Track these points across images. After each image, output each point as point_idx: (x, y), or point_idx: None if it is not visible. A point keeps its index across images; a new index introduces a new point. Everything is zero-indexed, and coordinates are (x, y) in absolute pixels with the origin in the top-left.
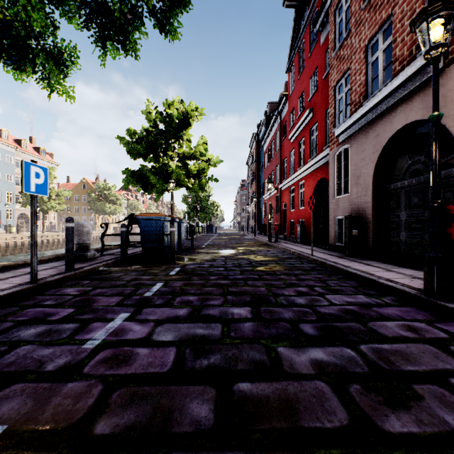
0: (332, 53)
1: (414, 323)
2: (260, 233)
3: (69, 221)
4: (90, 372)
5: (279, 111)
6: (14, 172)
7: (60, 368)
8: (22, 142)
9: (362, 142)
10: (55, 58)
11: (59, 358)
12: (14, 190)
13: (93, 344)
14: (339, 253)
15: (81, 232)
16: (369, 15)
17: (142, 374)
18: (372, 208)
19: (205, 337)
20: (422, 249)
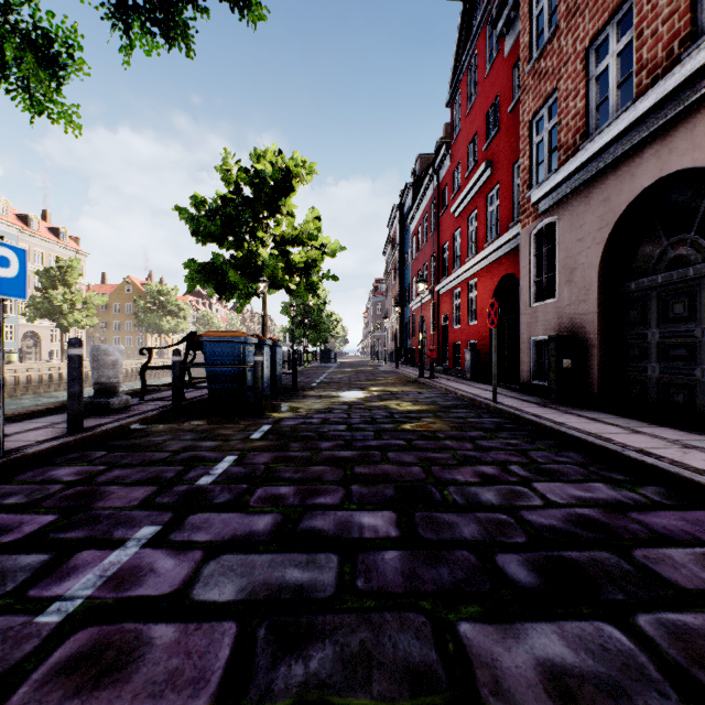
0: (525, 67)
1: None
2: (405, 363)
3: (74, 345)
4: None
5: (435, 168)
6: None
7: None
8: (29, 220)
9: (580, 211)
10: (39, 50)
11: None
12: None
13: (61, 612)
14: (539, 398)
15: (103, 363)
16: None
17: None
18: (596, 322)
19: (303, 591)
20: (690, 393)
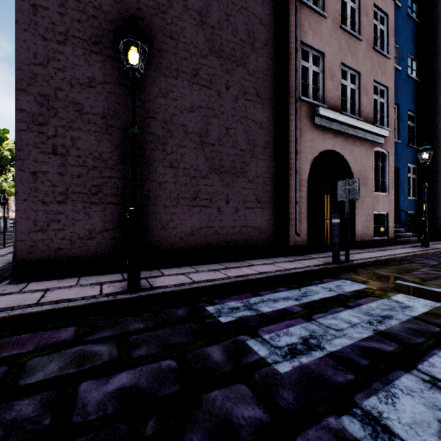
0: None
1: None
2: None
3: None
4: None
5: None
6: None
7: None
8: None
9: None
10: None
11: None
12: None
13: None
14: None
15: None
16: None
17: None
18: None
19: None
20: None
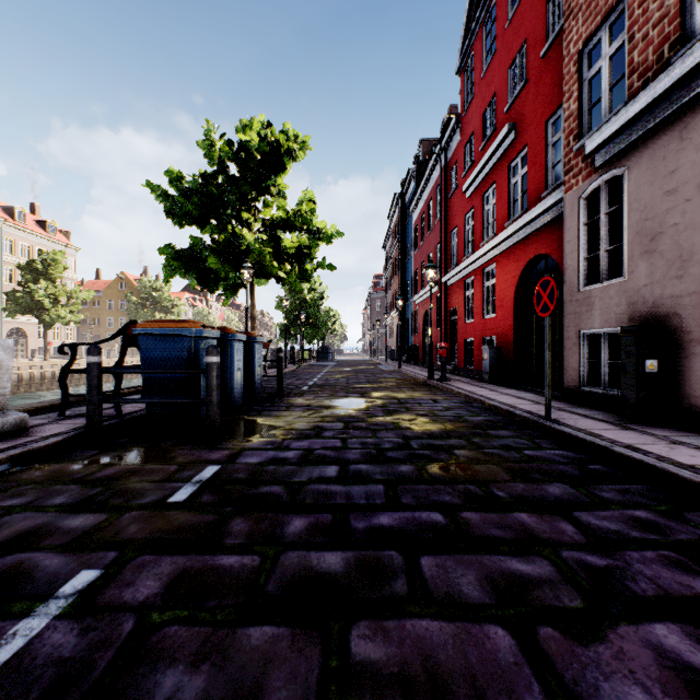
0: None
1: None
2: (407, 361)
3: None
4: None
5: (442, 146)
6: (1, 261)
7: None
8: (15, 212)
9: (670, 151)
10: None
11: None
12: (1, 290)
13: None
14: (601, 412)
15: None
16: None
17: None
18: None
19: None
20: None
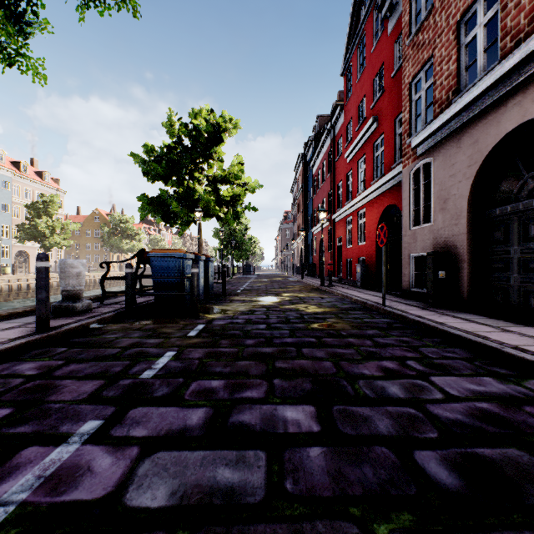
0: (406, 40)
1: None
2: (308, 275)
3: (42, 259)
4: None
5: (332, 124)
6: (11, 201)
7: None
8: (21, 165)
9: (452, 152)
10: (7, 8)
11: None
12: (11, 223)
13: None
14: (418, 302)
15: (69, 274)
16: None
17: None
18: (466, 241)
19: (233, 494)
20: None
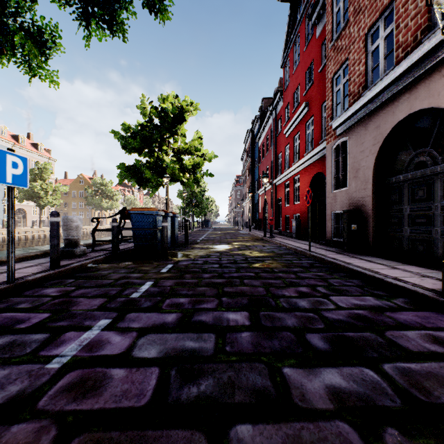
0: (329, 44)
1: (438, 332)
2: (255, 228)
3: (54, 215)
4: (46, 406)
5: (273, 106)
6: None
7: (9, 400)
8: (19, 138)
9: (362, 134)
10: (35, 38)
11: (13, 384)
12: None
13: (59, 362)
14: (337, 249)
15: (70, 227)
16: (369, 2)
17: (113, 409)
18: (372, 202)
19: (195, 352)
20: (427, 245)
